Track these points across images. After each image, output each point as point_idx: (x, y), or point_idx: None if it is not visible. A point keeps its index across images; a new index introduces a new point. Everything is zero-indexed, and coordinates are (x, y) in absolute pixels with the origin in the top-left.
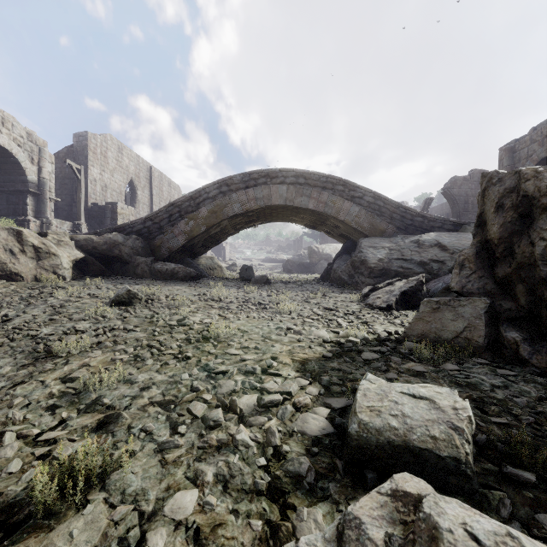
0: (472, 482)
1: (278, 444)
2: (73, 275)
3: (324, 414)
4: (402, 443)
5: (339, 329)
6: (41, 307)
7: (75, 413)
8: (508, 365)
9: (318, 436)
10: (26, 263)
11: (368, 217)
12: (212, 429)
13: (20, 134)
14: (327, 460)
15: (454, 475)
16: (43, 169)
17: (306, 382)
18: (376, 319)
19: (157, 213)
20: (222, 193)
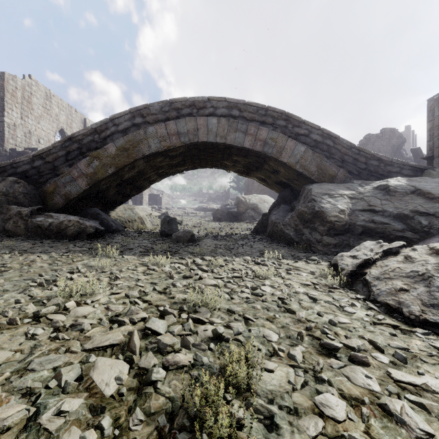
0: None
1: None
2: None
3: None
4: None
5: None
6: None
7: None
8: None
9: None
10: None
11: (316, 159)
12: None
13: None
14: None
15: None
16: None
17: None
18: None
19: (50, 149)
20: (136, 126)
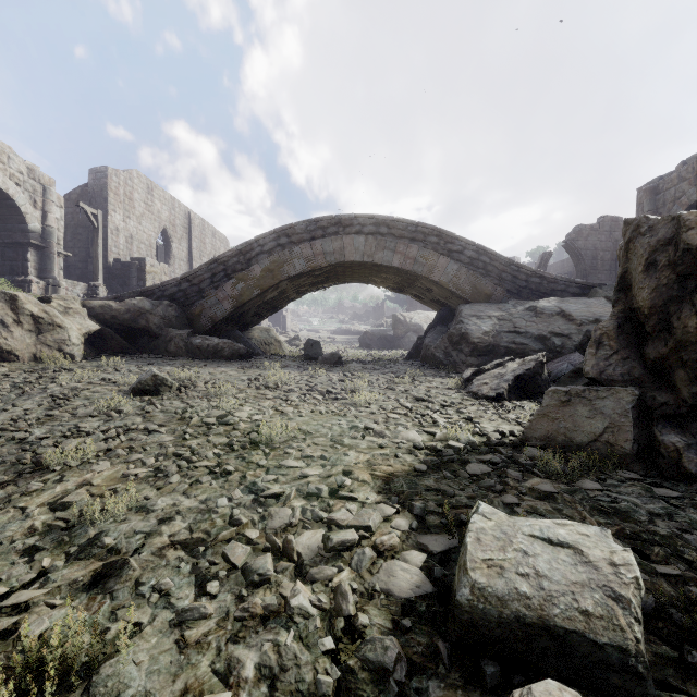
0: (645, 684)
1: (351, 614)
2: (85, 353)
3: (418, 561)
4: (538, 620)
5: (435, 428)
6: (37, 397)
7: (62, 559)
8: (667, 481)
9: (410, 598)
10: (22, 338)
11: (470, 277)
12: (256, 587)
13: (18, 169)
14: (425, 639)
15: (618, 673)
16: (48, 215)
17: (391, 510)
18: (483, 413)
19: (196, 272)
20: (281, 246)
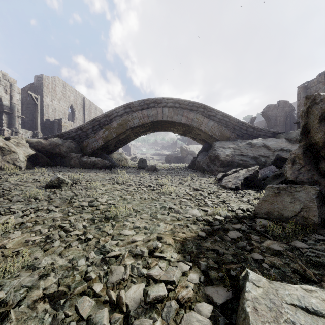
0: None
1: None
2: (27, 165)
3: (207, 312)
4: None
5: (206, 207)
6: None
7: None
8: None
9: None
10: None
11: (219, 128)
12: None
13: None
14: None
15: None
16: (13, 97)
17: (187, 267)
18: (230, 197)
19: (85, 125)
20: (126, 113)
